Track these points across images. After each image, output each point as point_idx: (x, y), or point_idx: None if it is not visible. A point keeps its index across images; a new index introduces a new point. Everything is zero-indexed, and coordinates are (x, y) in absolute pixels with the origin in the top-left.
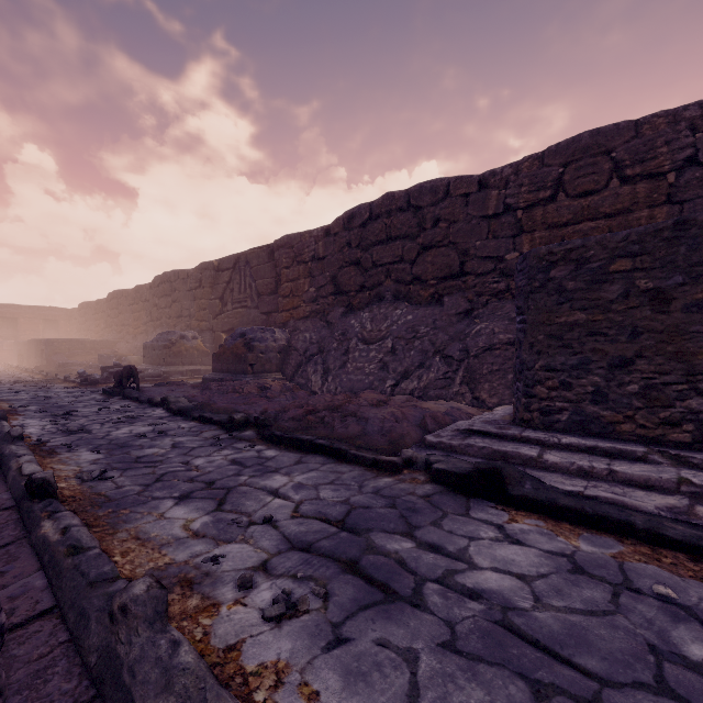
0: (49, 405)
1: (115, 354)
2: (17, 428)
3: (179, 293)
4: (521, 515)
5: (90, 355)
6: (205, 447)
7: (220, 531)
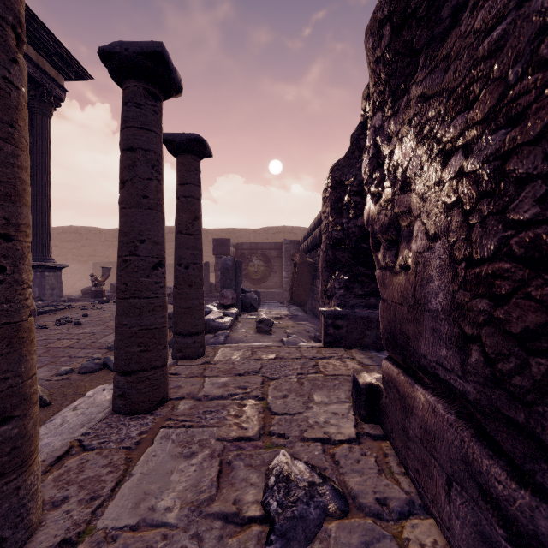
0: None
1: None
2: None
3: None
4: None
5: None
6: None
7: None
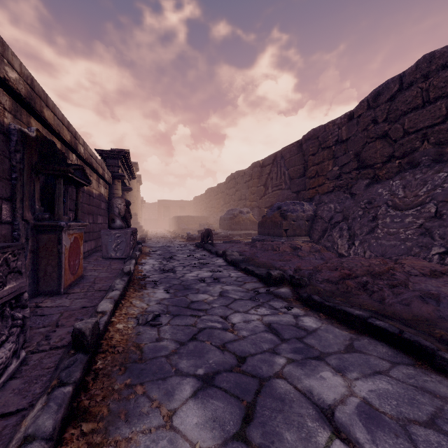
0: (166, 251)
1: (206, 223)
2: (127, 267)
3: (239, 185)
4: None
5: (196, 224)
6: (245, 300)
7: None
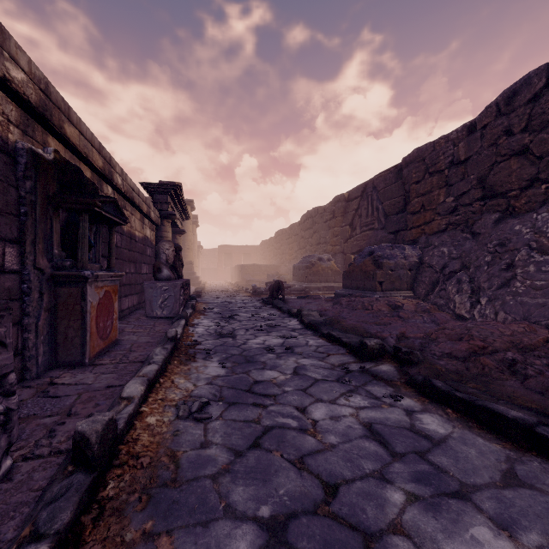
0: (226, 309)
1: (276, 274)
2: (171, 330)
3: (318, 225)
4: None
5: (264, 275)
6: (330, 383)
7: None
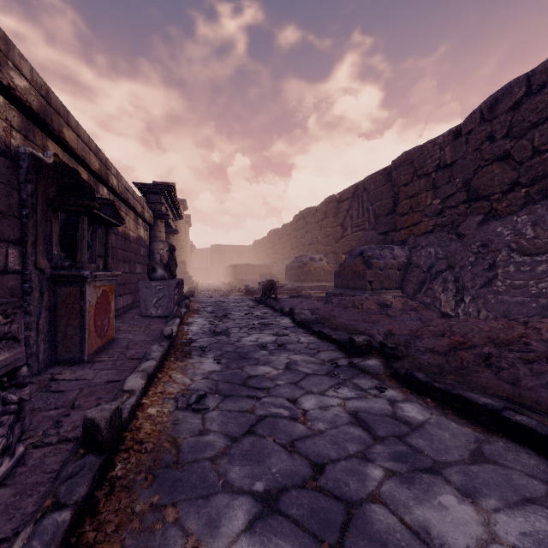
0: (219, 308)
1: (269, 273)
2: (167, 328)
3: (310, 226)
4: None
5: (256, 274)
6: (320, 376)
7: None
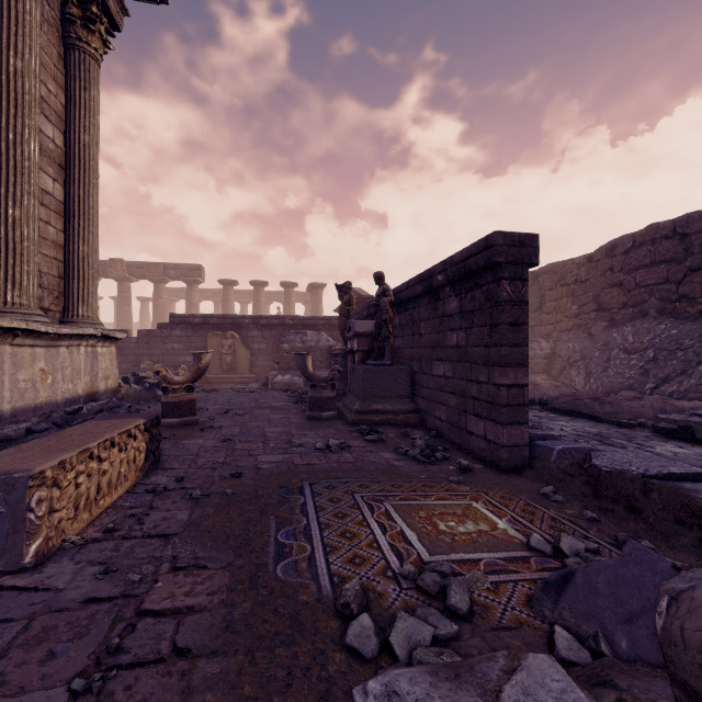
0: None
1: None
2: None
3: None
4: (699, 446)
5: None
6: None
7: (543, 429)
